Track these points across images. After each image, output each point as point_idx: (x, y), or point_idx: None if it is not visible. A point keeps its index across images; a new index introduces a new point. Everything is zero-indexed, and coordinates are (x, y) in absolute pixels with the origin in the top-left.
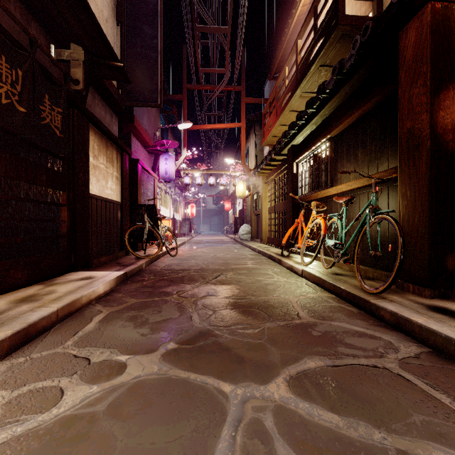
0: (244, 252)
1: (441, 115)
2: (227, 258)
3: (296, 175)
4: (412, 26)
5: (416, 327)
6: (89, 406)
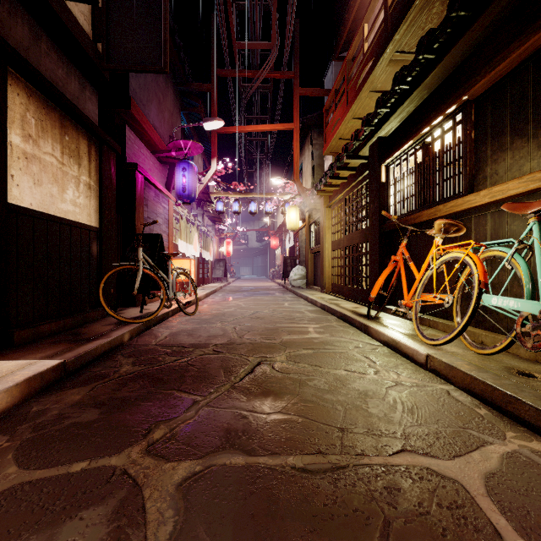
0: (300, 307)
1: None
2: (275, 318)
3: (385, 185)
4: None
5: None
6: None
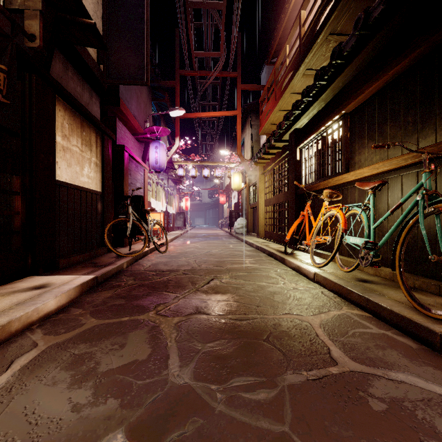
0: (241, 248)
1: None
2: (222, 255)
3: (299, 162)
4: None
5: None
6: None
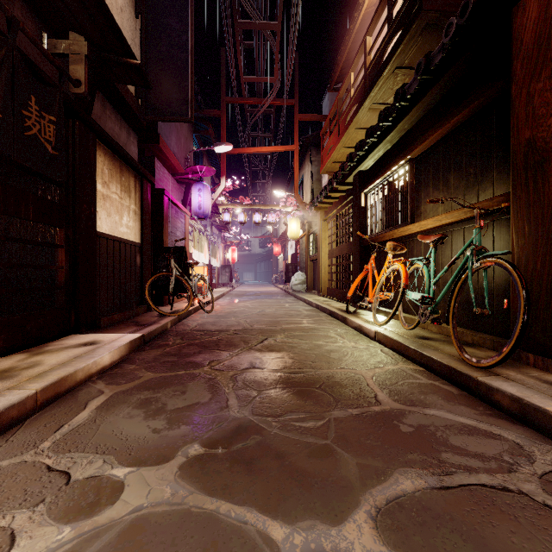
0: (298, 307)
1: None
2: (277, 315)
3: (364, 209)
4: None
5: None
6: None
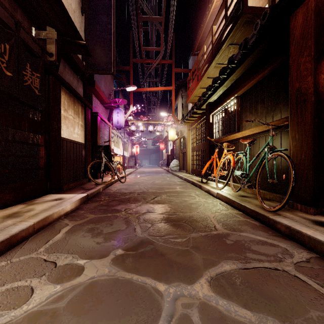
0: (174, 180)
1: (322, 77)
2: (162, 184)
3: (211, 124)
4: (300, 11)
5: (306, 237)
6: (53, 303)
